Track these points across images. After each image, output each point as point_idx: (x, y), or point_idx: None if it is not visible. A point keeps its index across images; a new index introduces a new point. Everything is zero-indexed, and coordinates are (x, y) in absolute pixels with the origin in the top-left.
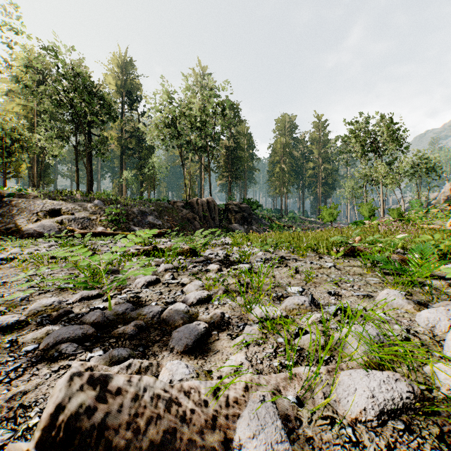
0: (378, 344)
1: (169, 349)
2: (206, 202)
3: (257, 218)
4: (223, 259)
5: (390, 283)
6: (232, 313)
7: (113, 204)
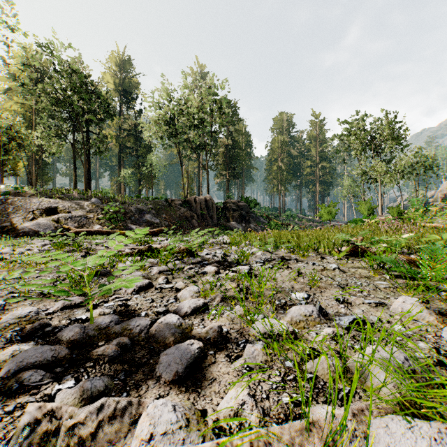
0: (419, 383)
1: (155, 377)
2: (204, 200)
3: (255, 216)
4: (221, 260)
5: (402, 288)
6: (230, 325)
7: (111, 202)
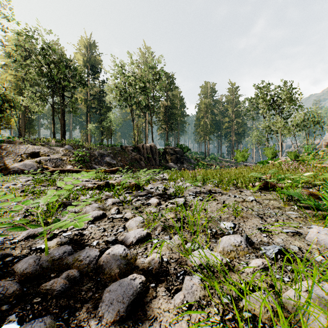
0: None
1: (97, 316)
2: (149, 147)
3: (187, 158)
4: (162, 193)
5: (311, 218)
6: (170, 255)
7: (80, 148)
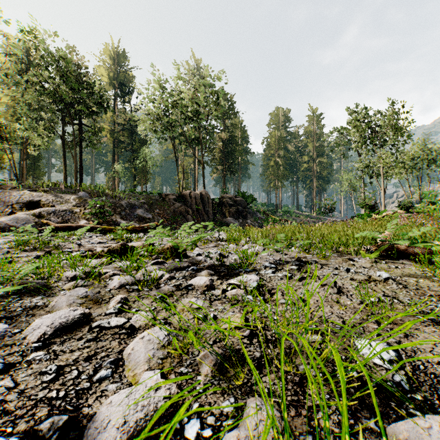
0: None
1: None
2: (200, 195)
3: (252, 211)
4: (216, 263)
5: None
6: None
7: (100, 196)
